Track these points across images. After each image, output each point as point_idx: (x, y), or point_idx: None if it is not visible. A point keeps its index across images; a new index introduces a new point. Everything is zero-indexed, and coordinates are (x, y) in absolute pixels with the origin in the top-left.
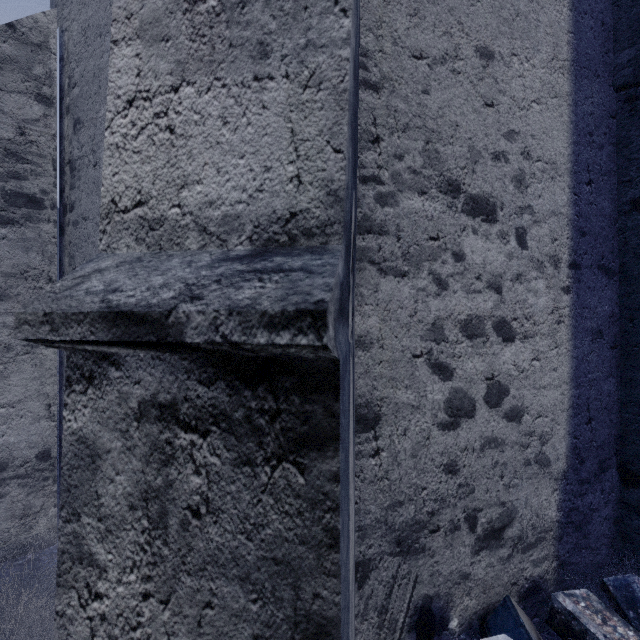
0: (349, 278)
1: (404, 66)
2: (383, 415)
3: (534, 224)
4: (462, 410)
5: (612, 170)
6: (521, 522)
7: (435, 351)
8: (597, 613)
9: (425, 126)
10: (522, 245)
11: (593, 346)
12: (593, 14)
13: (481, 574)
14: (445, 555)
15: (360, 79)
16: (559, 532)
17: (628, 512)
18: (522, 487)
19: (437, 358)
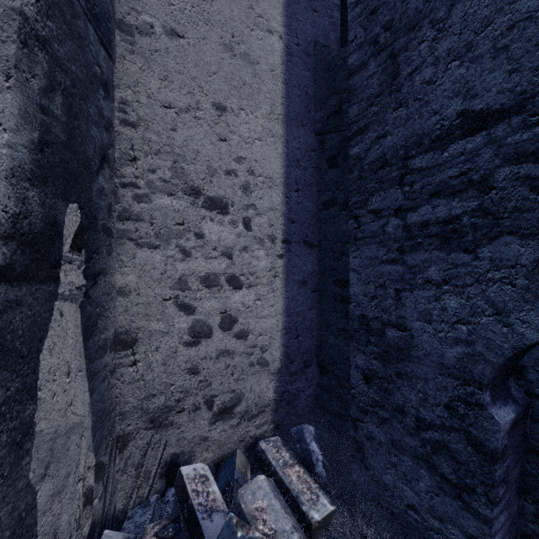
0: (57, 257)
1: (156, 112)
2: (140, 339)
3: (257, 215)
4: (202, 333)
5: (313, 183)
6: (247, 402)
7: (181, 296)
8: (276, 447)
9: (173, 152)
10: (248, 228)
11: (300, 291)
12: (300, 87)
13: (217, 436)
14: (189, 426)
15: (121, 119)
16: (275, 406)
17: (322, 390)
18: (248, 380)
19: (183, 301)
